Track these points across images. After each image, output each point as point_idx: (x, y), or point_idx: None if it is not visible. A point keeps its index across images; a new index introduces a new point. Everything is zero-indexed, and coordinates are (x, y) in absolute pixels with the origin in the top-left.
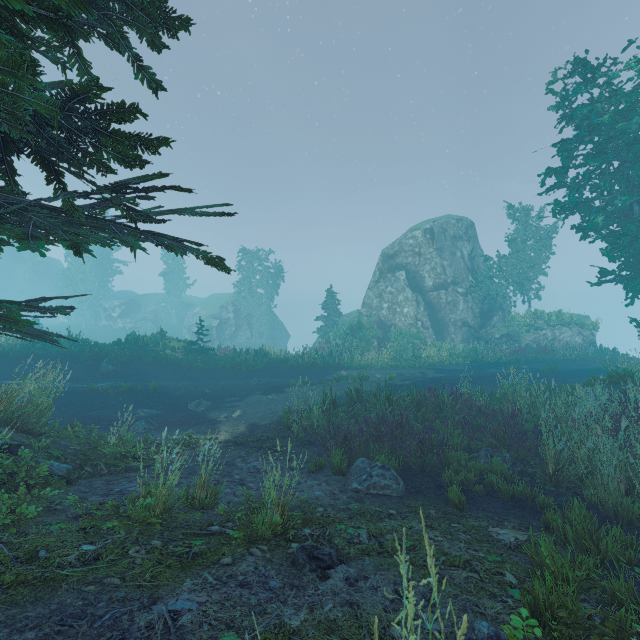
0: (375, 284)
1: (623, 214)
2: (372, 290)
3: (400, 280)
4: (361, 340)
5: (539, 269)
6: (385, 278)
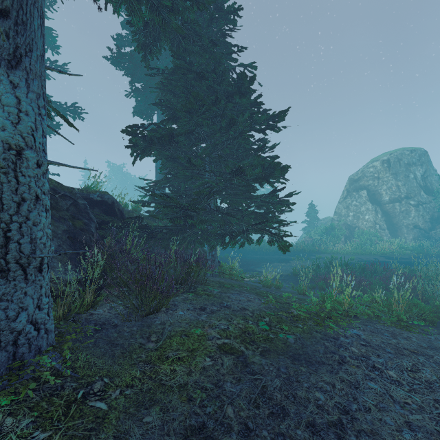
0: (343, 199)
1: None
2: (341, 204)
3: (362, 197)
4: (333, 236)
5: None
6: (351, 195)
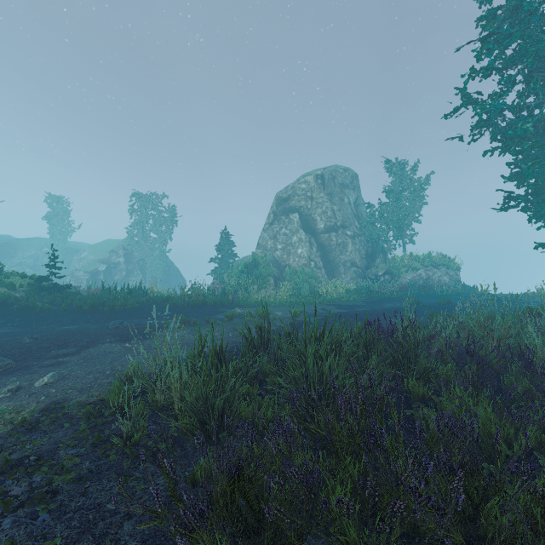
0: (270, 226)
1: (543, 127)
2: (267, 232)
3: (294, 222)
4: (257, 278)
5: (412, 217)
6: (279, 220)
